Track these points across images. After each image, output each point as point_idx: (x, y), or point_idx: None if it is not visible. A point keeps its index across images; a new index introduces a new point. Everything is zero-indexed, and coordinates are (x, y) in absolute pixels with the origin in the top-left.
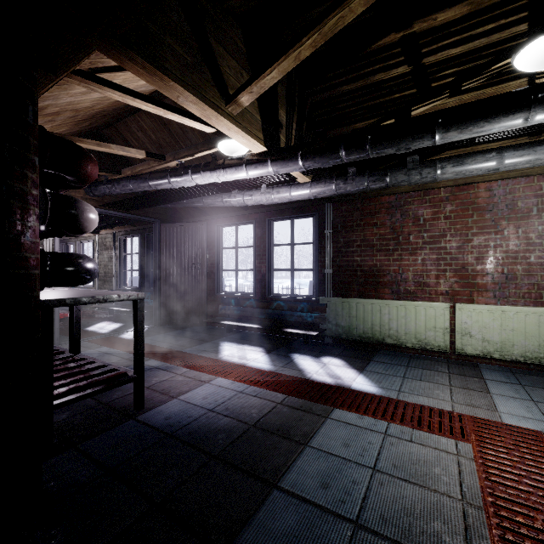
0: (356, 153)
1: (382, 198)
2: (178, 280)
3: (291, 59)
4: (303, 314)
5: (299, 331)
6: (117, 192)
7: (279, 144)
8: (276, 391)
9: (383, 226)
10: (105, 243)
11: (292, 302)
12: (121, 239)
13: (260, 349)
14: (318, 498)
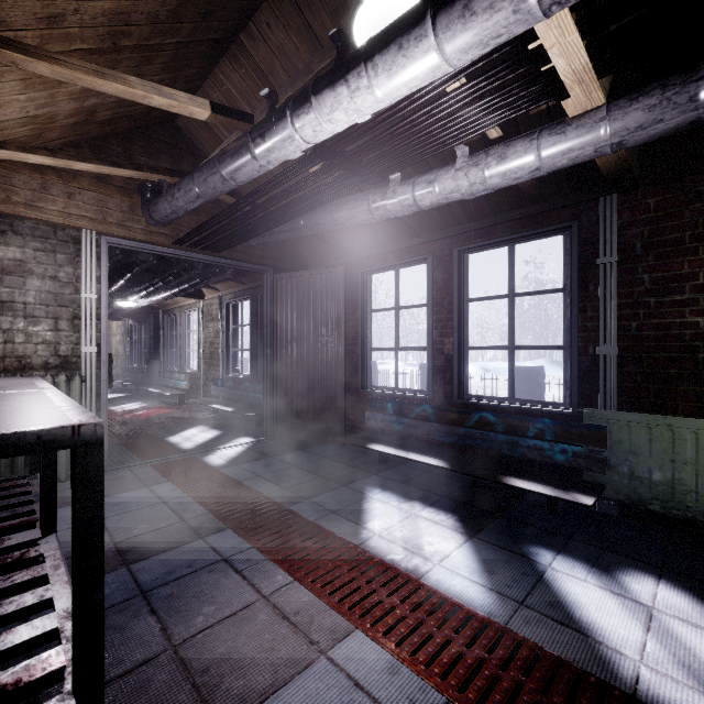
0: None
1: None
2: (298, 366)
3: None
4: (541, 445)
5: (541, 487)
6: (182, 208)
7: None
8: None
9: None
10: (211, 312)
11: (515, 415)
12: (230, 305)
13: (450, 521)
14: None
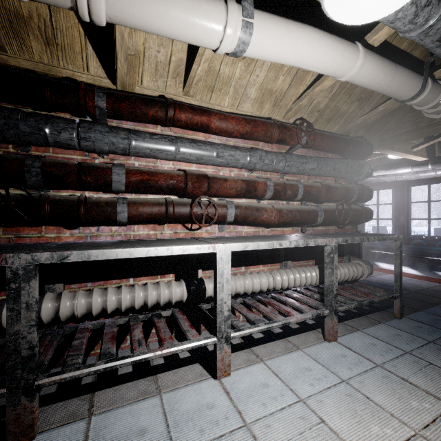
0: None
1: None
2: None
3: None
4: (440, 249)
5: (439, 258)
6: None
7: (434, 153)
8: (433, 282)
9: None
10: None
11: (430, 240)
12: None
13: (407, 267)
14: None
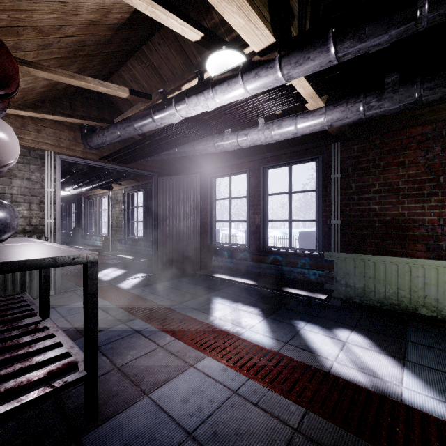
0: None
1: (412, 130)
2: (173, 231)
3: None
4: (304, 271)
5: (302, 291)
6: (108, 141)
7: None
8: (286, 396)
9: (414, 165)
10: (117, 198)
11: (291, 256)
12: (129, 194)
13: (256, 311)
14: None
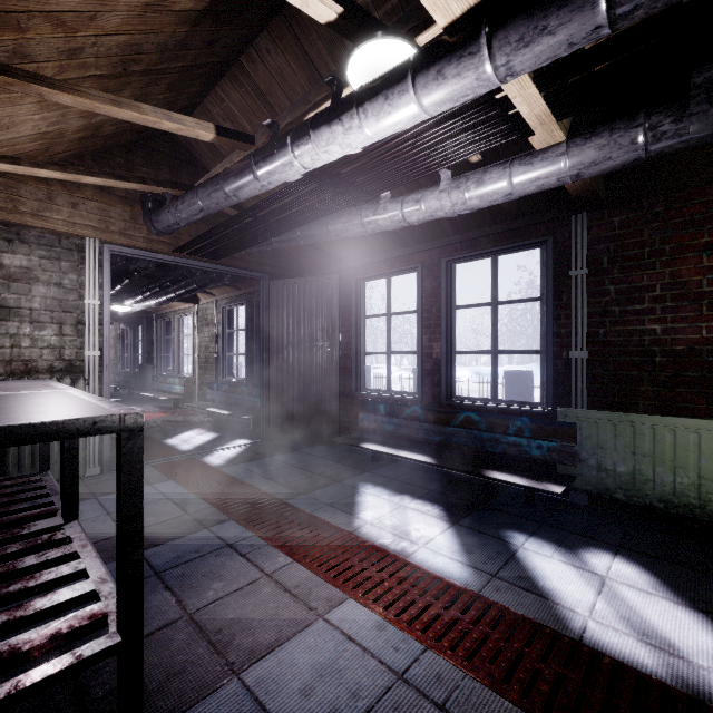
0: None
1: None
2: (294, 370)
3: None
4: (520, 441)
5: (518, 478)
6: (185, 219)
7: None
8: (501, 690)
9: None
10: (206, 316)
11: (497, 415)
12: (225, 309)
13: (435, 511)
14: None
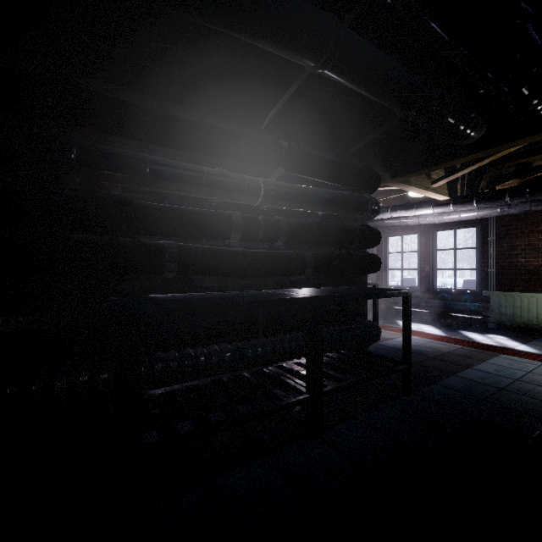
0: (518, 199)
1: None
2: None
3: (475, 166)
4: (466, 304)
5: (464, 315)
6: None
7: (456, 192)
8: (455, 344)
9: None
10: None
11: (456, 294)
12: None
13: (431, 326)
14: (494, 373)
